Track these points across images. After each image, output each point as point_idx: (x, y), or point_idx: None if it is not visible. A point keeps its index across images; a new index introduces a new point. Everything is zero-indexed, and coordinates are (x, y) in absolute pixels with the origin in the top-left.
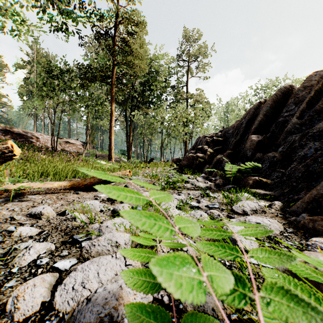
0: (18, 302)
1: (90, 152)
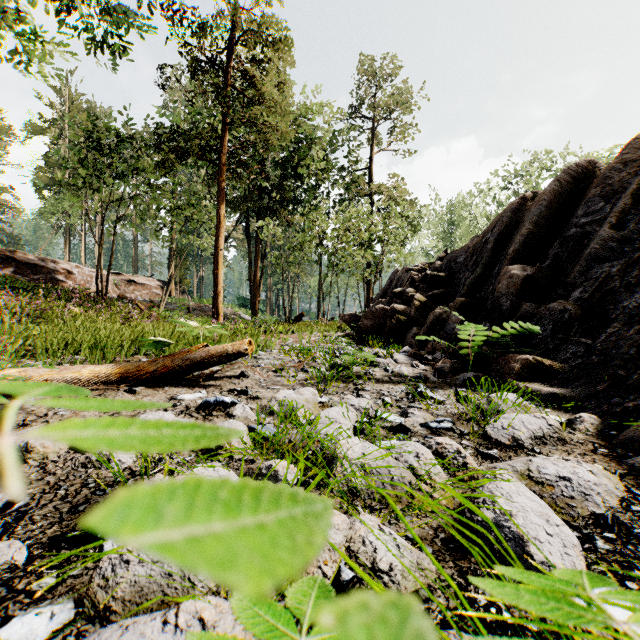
0: None
1: (177, 301)
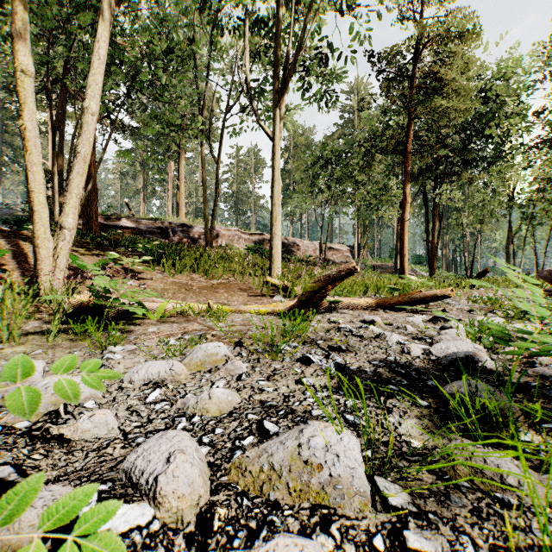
0: (411, 349)
1: (363, 261)
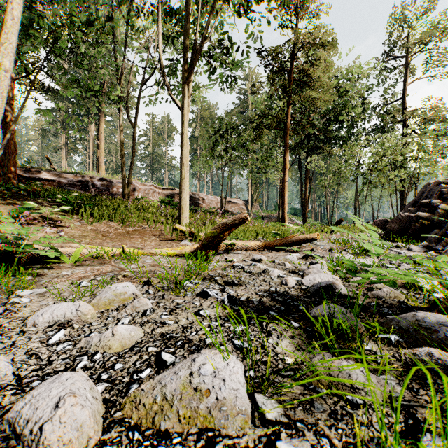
0: (288, 281)
1: (255, 212)
